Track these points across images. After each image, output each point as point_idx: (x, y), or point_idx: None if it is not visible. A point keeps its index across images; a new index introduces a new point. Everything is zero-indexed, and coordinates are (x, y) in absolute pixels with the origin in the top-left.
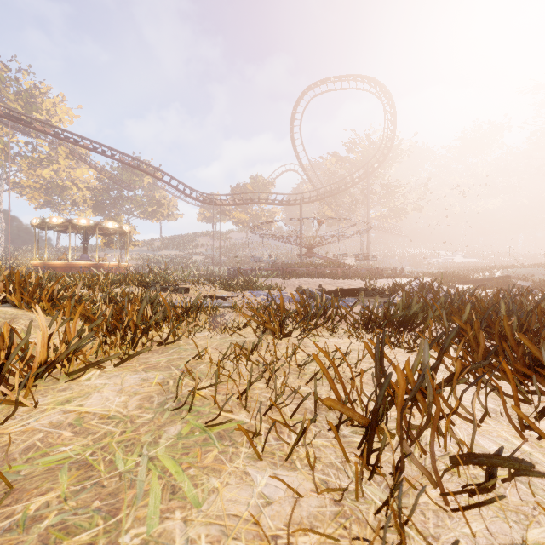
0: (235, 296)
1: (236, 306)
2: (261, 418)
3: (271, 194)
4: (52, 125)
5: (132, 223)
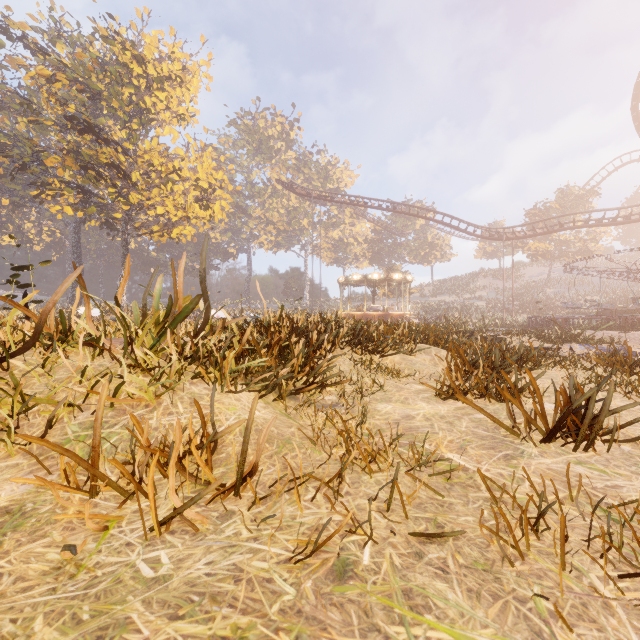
0: (559, 348)
1: (573, 355)
2: (628, 388)
3: (592, 208)
4: (349, 195)
5: (407, 271)
